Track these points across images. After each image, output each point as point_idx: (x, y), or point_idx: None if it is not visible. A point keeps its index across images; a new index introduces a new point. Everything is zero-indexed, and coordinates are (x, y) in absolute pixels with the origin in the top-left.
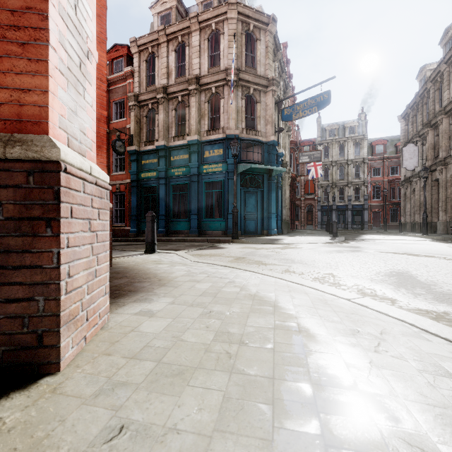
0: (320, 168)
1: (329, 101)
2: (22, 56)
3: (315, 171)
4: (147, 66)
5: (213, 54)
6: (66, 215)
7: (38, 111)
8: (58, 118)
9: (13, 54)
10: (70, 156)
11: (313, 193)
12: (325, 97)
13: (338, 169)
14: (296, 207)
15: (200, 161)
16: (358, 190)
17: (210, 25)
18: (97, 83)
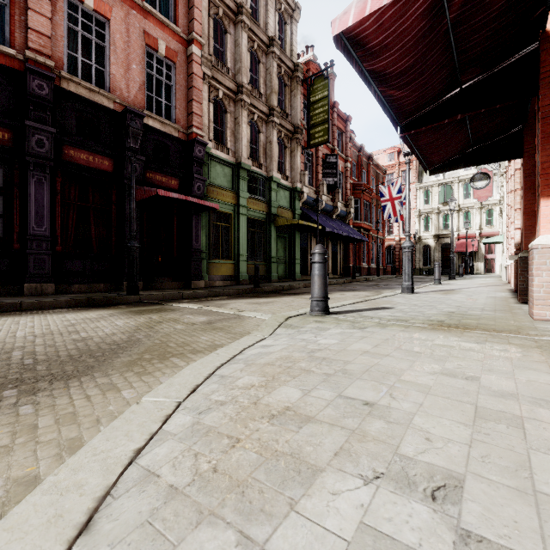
0: None
1: None
2: None
3: None
4: None
5: None
6: None
7: None
8: None
9: None
10: None
11: None
12: None
13: None
14: None
15: None
16: None
17: None
18: None
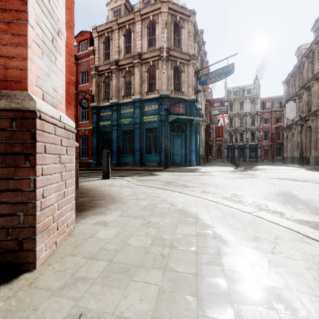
0: (227, 118)
1: (233, 70)
2: (8, 32)
3: (223, 121)
4: (104, 46)
5: (151, 38)
6: (40, 151)
7: (19, 73)
8: (35, 78)
9: (0, 30)
10: (44, 107)
11: (222, 136)
12: (231, 68)
13: (239, 119)
14: (210, 146)
15: (142, 113)
16: (253, 134)
17: (149, 17)
18: (67, 57)
